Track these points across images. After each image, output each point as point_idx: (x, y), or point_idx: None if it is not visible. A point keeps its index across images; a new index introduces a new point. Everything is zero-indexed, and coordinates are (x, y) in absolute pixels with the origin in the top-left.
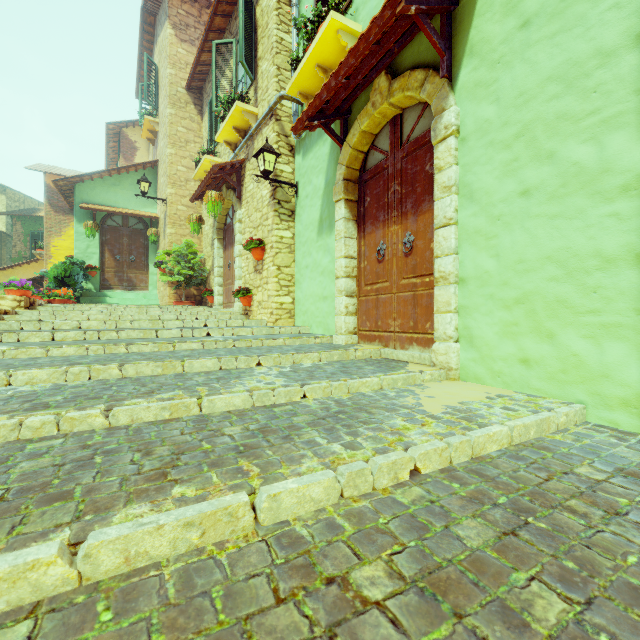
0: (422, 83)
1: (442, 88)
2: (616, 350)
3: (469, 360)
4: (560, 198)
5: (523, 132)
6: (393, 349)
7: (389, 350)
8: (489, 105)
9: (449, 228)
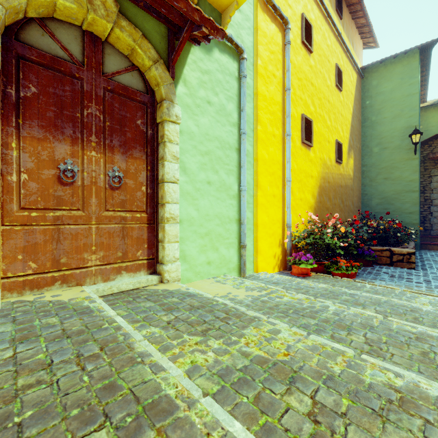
0: (155, 60)
1: (171, 85)
2: (232, 251)
3: (184, 270)
4: (220, 191)
5: (208, 153)
6: (94, 285)
7: (105, 286)
8: (194, 125)
9: (177, 185)
